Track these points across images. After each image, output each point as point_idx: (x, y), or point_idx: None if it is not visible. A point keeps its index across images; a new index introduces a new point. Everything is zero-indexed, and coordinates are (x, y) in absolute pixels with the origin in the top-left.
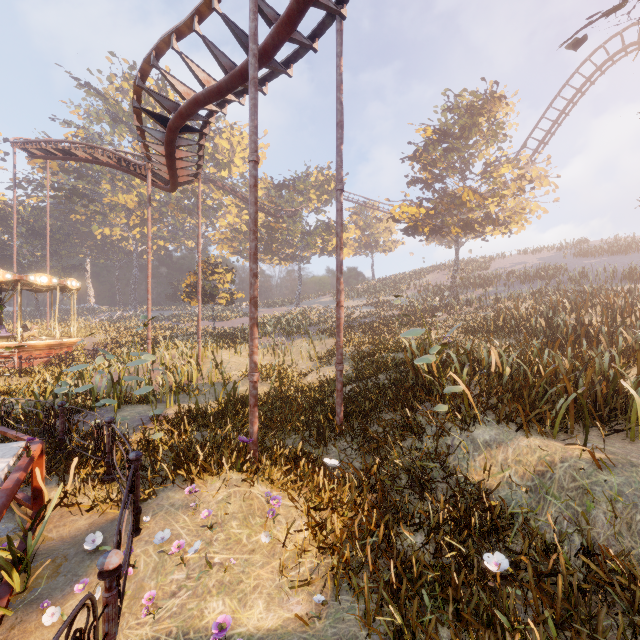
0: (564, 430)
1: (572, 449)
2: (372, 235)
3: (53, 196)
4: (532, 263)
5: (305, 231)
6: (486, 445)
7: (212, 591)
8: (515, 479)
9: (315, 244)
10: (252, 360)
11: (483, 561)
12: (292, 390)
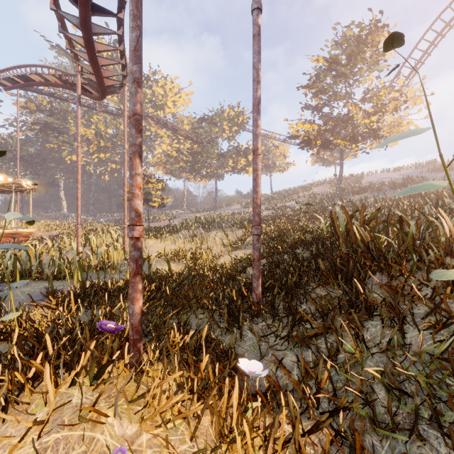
0: None
1: None
2: (271, 158)
3: (32, 129)
4: (395, 177)
5: (220, 154)
6: None
7: None
8: None
9: (227, 164)
10: (131, 206)
11: None
12: (205, 269)
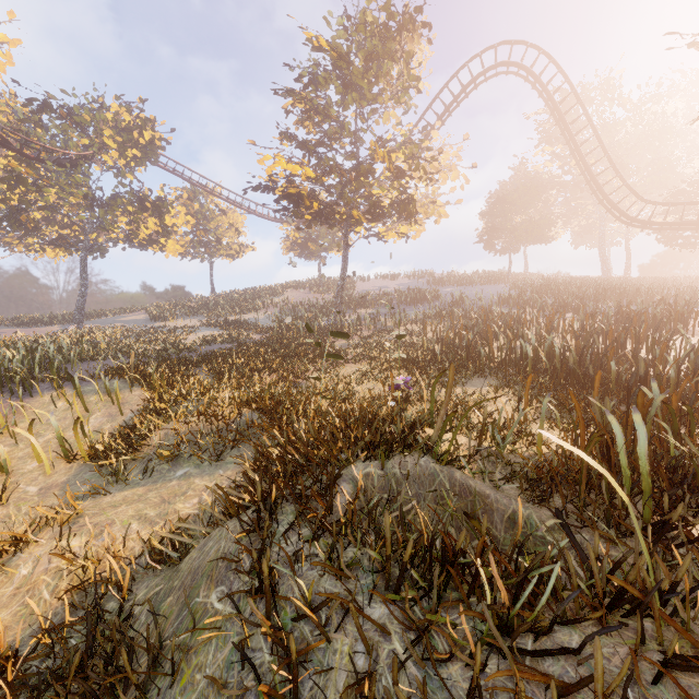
0: None
1: None
2: (212, 230)
3: None
4: (395, 288)
5: (93, 196)
6: None
7: None
8: None
9: (115, 223)
10: None
11: None
12: None
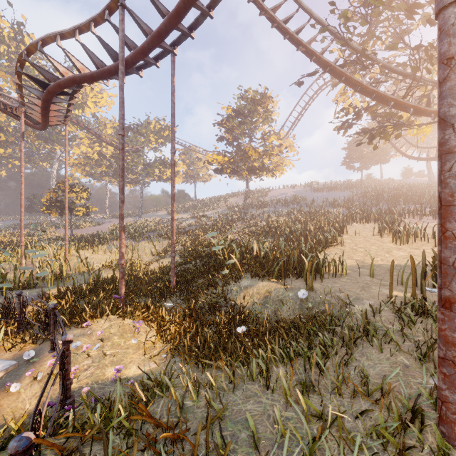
0: (279, 278)
1: (279, 285)
2: (195, 170)
3: None
4: (290, 194)
5: (146, 163)
6: (245, 288)
7: (108, 365)
8: (256, 301)
9: (154, 173)
10: (121, 251)
11: (238, 333)
12: (140, 274)
